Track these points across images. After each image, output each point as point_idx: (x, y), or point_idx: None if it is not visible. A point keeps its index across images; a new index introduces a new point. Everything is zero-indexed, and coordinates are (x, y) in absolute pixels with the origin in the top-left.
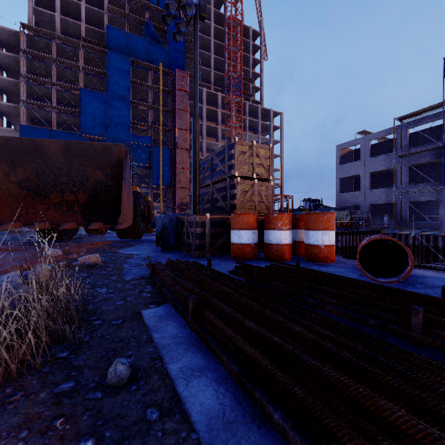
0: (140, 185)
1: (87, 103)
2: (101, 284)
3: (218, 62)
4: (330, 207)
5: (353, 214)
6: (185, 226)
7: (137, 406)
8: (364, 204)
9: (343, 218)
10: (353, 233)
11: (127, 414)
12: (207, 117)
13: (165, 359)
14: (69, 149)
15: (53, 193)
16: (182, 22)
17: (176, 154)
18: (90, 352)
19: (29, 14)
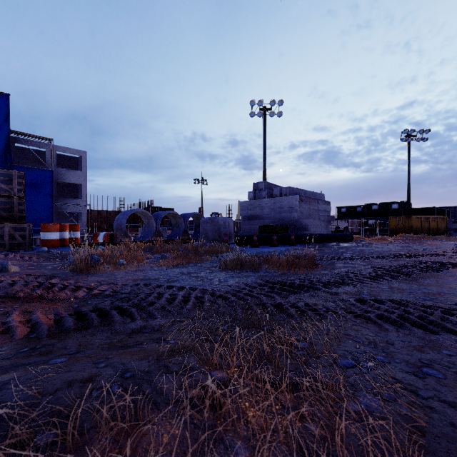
0: None
1: None
2: None
3: None
4: None
5: None
6: (5, 231)
7: None
8: None
9: None
10: None
11: None
12: None
13: None
14: None
15: None
16: None
17: None
18: None
19: None
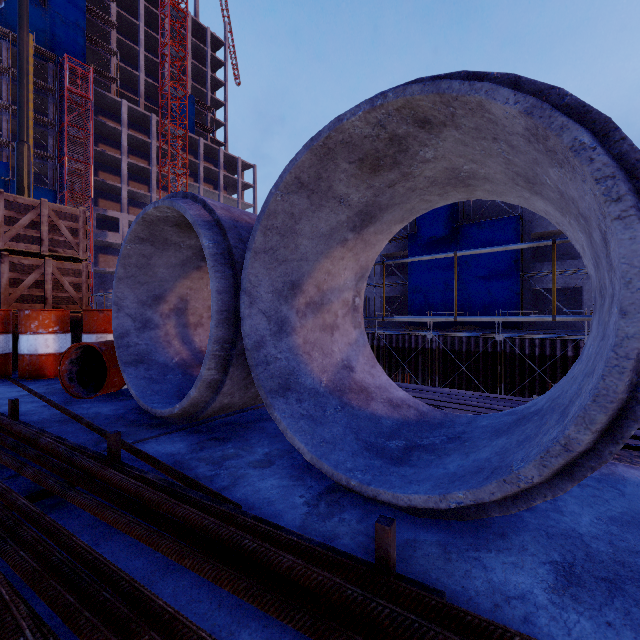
0: None
1: None
2: None
3: (154, 66)
4: None
5: None
6: None
7: None
8: None
9: None
10: None
11: None
12: (132, 148)
13: None
14: None
15: None
16: None
17: (66, 202)
18: None
19: None
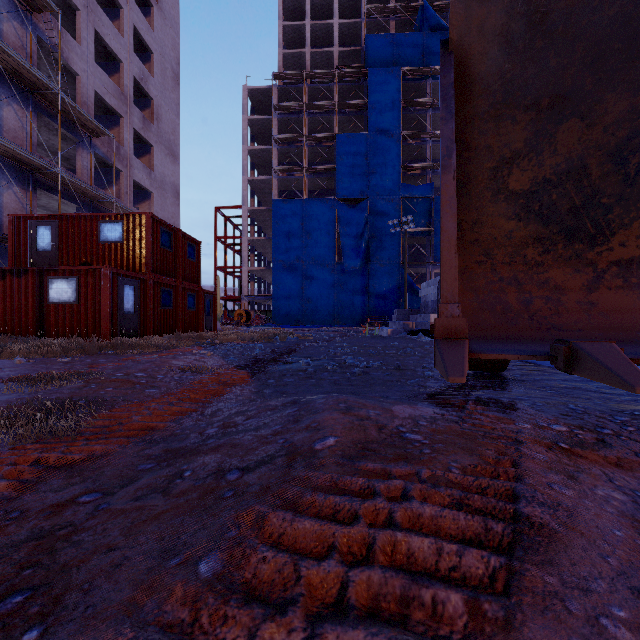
0: (414, 262)
1: (344, 153)
2: None
3: None
4: None
5: None
6: None
7: None
8: None
9: None
10: None
11: None
12: None
13: None
14: None
15: (634, 222)
16: None
17: None
18: None
19: (279, 63)
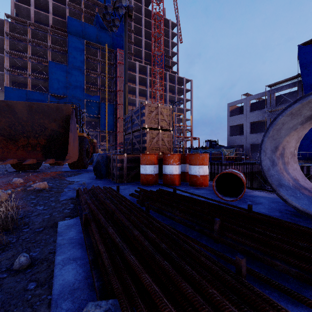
0: (91, 130)
1: (54, 71)
2: (42, 203)
3: (147, 44)
4: (223, 146)
5: (237, 151)
6: (111, 161)
7: (25, 281)
8: (246, 144)
9: (230, 154)
10: (237, 164)
11: (16, 286)
12: (139, 82)
13: (57, 253)
14: (32, 108)
15: (21, 138)
16: (116, 19)
17: (117, 108)
18: (12, 249)
19: (11, 8)
